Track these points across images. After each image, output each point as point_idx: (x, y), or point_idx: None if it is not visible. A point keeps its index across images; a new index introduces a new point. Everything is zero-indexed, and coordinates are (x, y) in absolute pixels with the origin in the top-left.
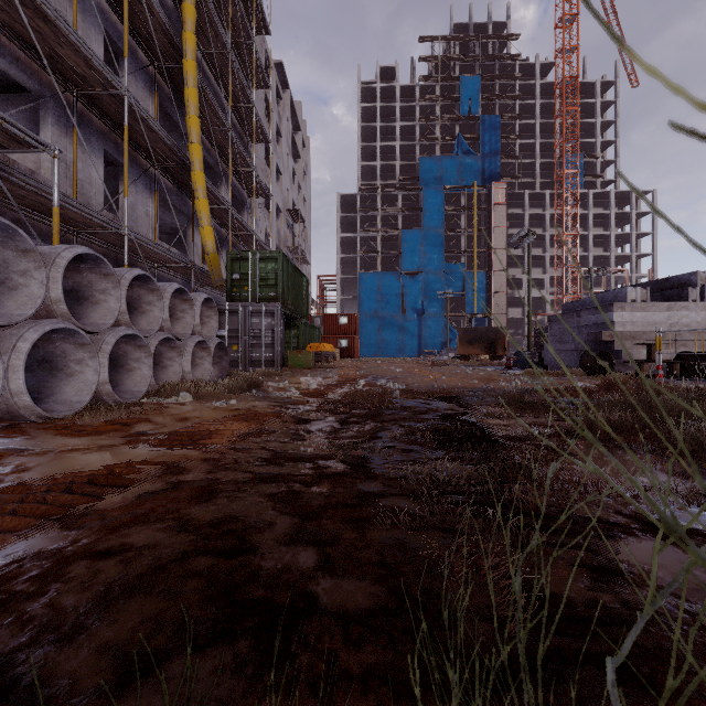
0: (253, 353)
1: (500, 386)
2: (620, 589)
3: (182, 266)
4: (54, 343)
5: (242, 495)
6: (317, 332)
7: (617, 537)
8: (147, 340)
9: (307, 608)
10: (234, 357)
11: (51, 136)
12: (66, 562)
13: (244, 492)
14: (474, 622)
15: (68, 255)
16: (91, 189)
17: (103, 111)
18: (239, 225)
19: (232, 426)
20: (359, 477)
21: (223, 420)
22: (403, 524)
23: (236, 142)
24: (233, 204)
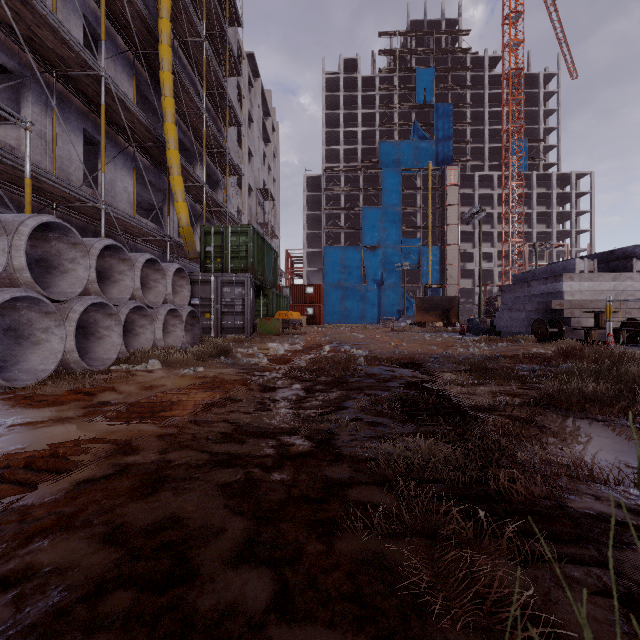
0: (224, 321)
1: (458, 352)
2: None
3: (158, 239)
4: (19, 312)
5: (191, 486)
6: (285, 301)
7: (634, 545)
8: (118, 308)
9: None
10: (207, 325)
11: (31, 114)
12: None
13: (194, 481)
14: None
15: (33, 223)
16: (70, 165)
17: (82, 92)
18: (213, 202)
19: (195, 396)
20: (324, 458)
21: (188, 389)
22: (377, 529)
23: (210, 125)
24: (208, 183)
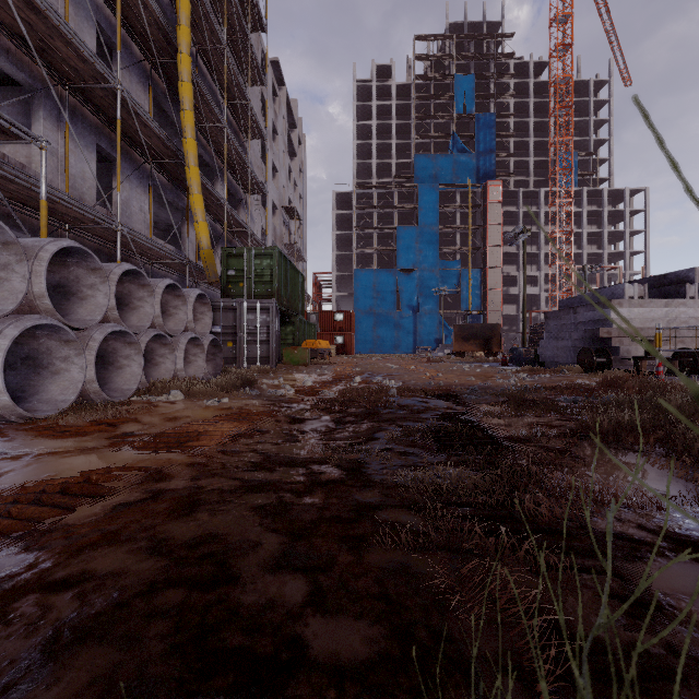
0: (248, 350)
1: (498, 383)
2: (661, 628)
3: (177, 262)
4: (38, 340)
5: (226, 508)
6: (312, 329)
7: (646, 559)
8: (137, 336)
9: (293, 660)
10: (229, 354)
11: (42, 129)
12: (15, 595)
13: (229, 504)
14: (495, 677)
15: (53, 248)
16: (83, 184)
17: (96, 106)
18: (235, 222)
19: (222, 426)
20: (355, 484)
21: (214, 420)
22: (405, 544)
23: (232, 139)
24: (229, 201)
